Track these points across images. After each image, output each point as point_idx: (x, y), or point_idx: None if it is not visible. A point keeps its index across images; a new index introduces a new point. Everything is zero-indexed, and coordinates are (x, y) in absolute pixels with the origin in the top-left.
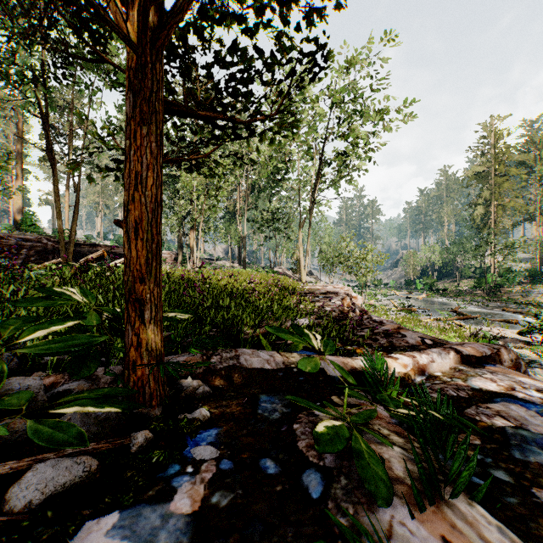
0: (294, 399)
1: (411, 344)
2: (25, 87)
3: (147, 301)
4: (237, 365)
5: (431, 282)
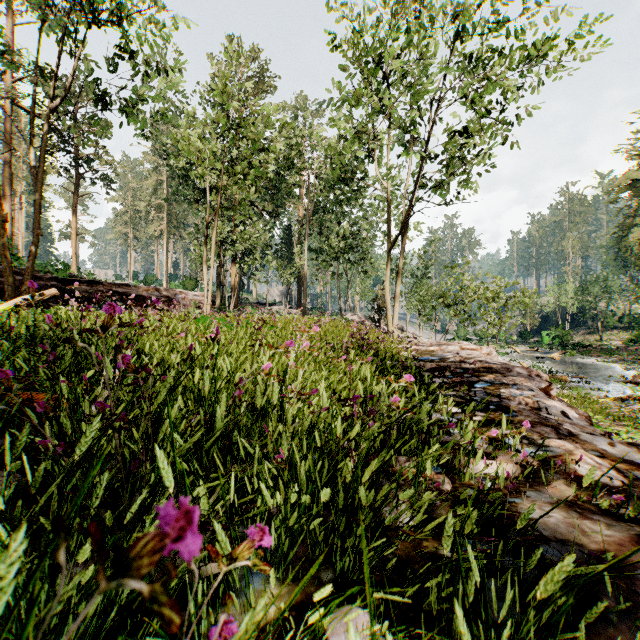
0: None
1: None
2: None
3: None
4: None
5: (563, 334)
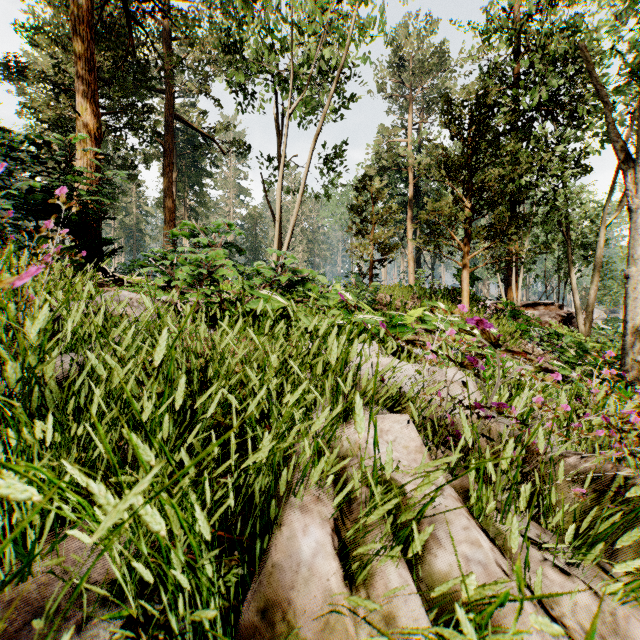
0: None
1: None
2: None
3: None
4: None
5: None
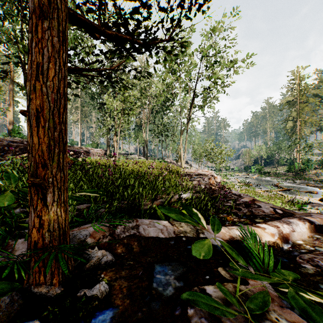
0: (192, 298)
1: (266, 213)
2: (9, 46)
3: (49, 185)
4: (136, 234)
5: (260, 167)
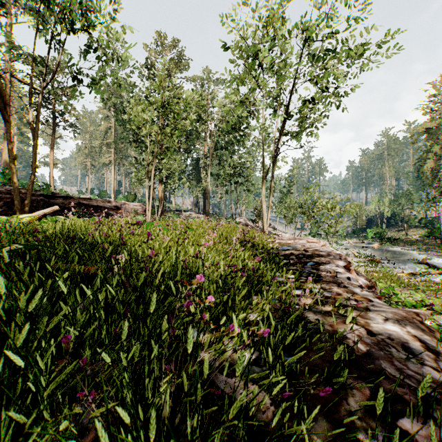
0: None
1: None
2: None
3: None
4: None
5: (381, 231)
